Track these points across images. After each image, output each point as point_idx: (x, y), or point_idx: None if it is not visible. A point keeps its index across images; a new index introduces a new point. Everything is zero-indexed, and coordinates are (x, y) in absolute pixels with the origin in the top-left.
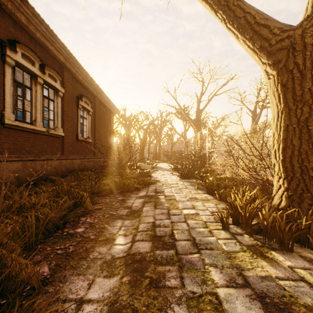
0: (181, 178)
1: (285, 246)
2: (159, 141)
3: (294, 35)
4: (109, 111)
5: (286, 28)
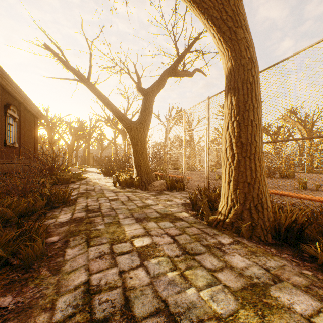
0: (105, 176)
1: (129, 187)
2: (89, 146)
3: (132, 125)
4: (33, 116)
5: (130, 122)
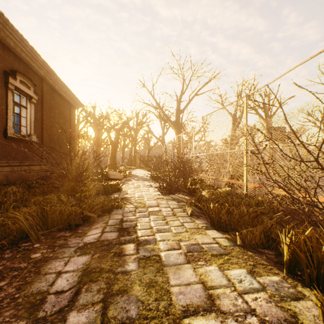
0: (163, 193)
1: None
2: (135, 144)
3: None
4: (68, 104)
5: None
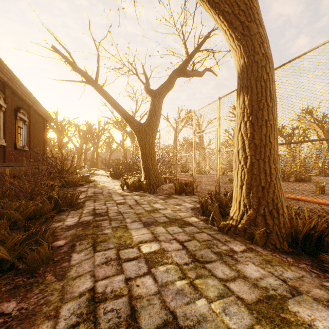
0: (113, 179)
1: (137, 190)
2: (97, 148)
3: (140, 128)
4: (43, 119)
5: (138, 124)
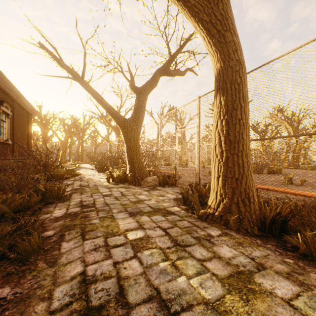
0: (99, 172)
1: (123, 183)
2: (82, 142)
3: (125, 123)
4: (27, 113)
5: (124, 120)
